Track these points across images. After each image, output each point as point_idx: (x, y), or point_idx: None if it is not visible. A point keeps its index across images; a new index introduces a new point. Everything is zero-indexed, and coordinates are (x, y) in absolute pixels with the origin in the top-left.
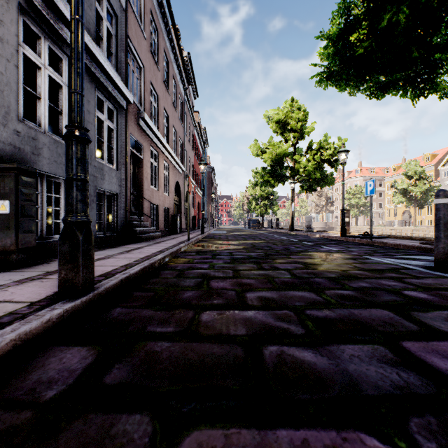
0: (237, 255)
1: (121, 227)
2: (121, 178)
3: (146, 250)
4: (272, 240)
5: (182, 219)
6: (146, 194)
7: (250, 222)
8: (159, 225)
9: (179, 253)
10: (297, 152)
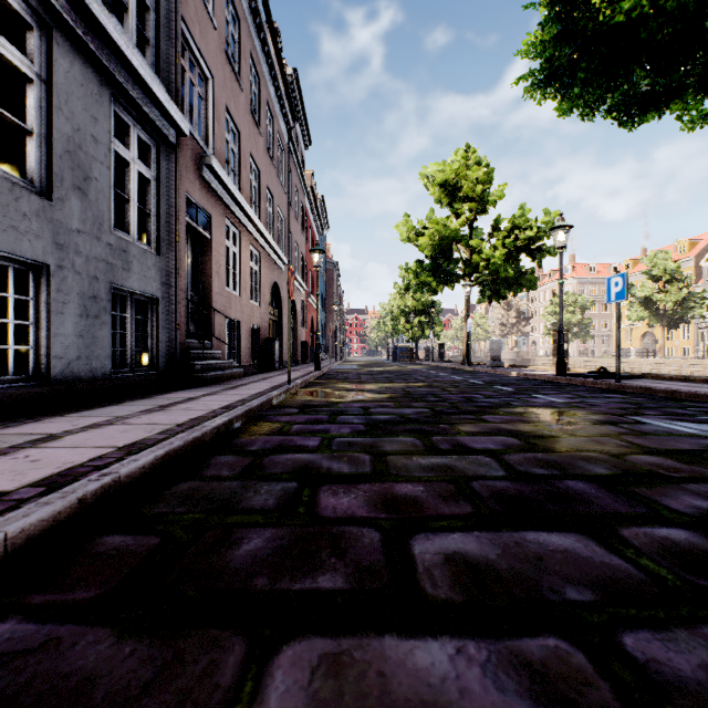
0: (379, 413)
1: (166, 360)
2: (166, 271)
3: (201, 405)
4: (438, 382)
5: (284, 346)
6: (217, 302)
7: (397, 351)
8: (243, 355)
9: (267, 410)
10: (475, 236)
